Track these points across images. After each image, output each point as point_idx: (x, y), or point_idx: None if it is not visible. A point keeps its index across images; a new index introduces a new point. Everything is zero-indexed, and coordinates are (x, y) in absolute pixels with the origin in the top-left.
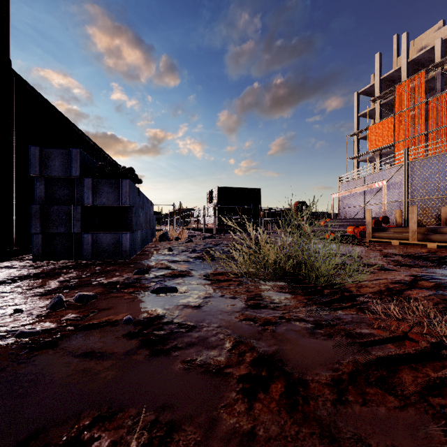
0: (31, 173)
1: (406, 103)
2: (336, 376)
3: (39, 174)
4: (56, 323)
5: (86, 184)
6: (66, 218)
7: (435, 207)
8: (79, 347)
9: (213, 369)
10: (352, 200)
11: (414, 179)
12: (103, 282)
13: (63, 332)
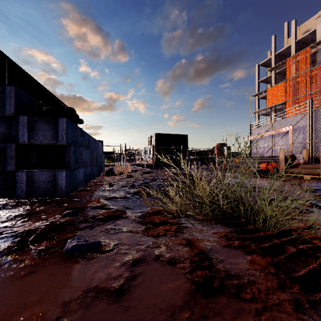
0: None
1: (294, 71)
2: None
3: None
4: None
5: (22, 122)
6: (0, 156)
7: None
8: None
9: None
10: (261, 142)
11: (317, 124)
12: (17, 231)
13: None
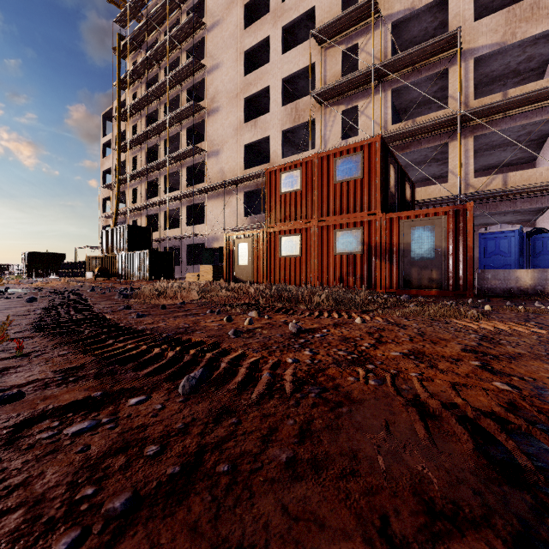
0: None
1: None
2: None
3: None
4: None
5: None
6: None
7: None
8: None
9: None
10: None
11: None
12: None
13: None
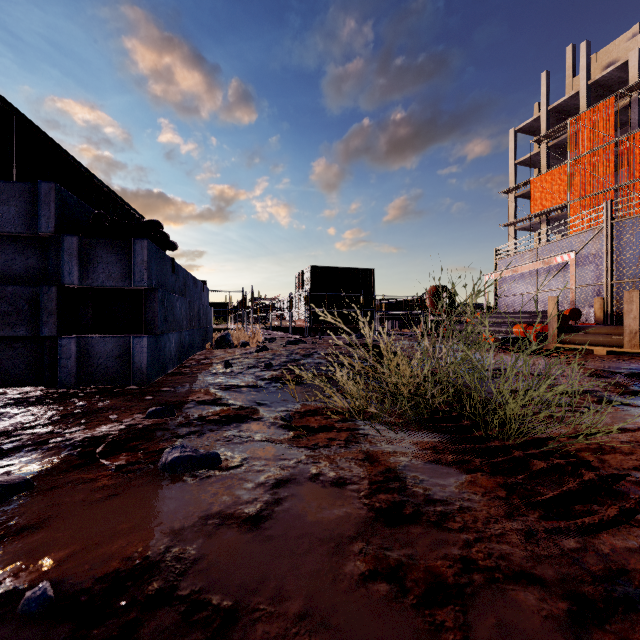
0: None
1: (586, 143)
2: None
3: None
4: None
5: (68, 248)
6: (29, 310)
7: None
8: None
9: None
10: (517, 283)
11: (622, 249)
12: (73, 438)
13: None
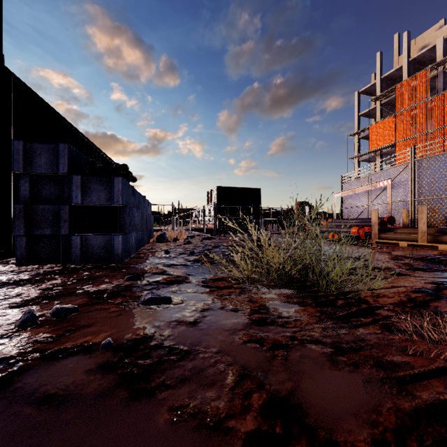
0: (14, 170)
1: (407, 102)
2: (378, 436)
3: (23, 171)
4: (19, 347)
5: (75, 182)
6: (52, 219)
7: (443, 206)
8: (37, 388)
9: (210, 421)
10: (355, 199)
11: (421, 177)
12: (88, 290)
13: (24, 361)
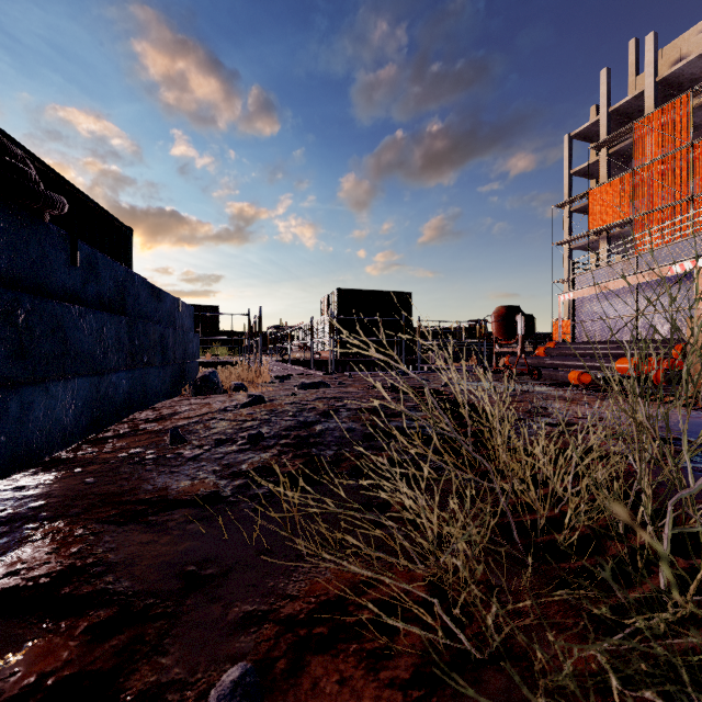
0: None
1: (654, 149)
2: None
3: None
4: None
5: None
6: None
7: None
8: None
9: None
10: (604, 304)
11: None
12: None
13: None
